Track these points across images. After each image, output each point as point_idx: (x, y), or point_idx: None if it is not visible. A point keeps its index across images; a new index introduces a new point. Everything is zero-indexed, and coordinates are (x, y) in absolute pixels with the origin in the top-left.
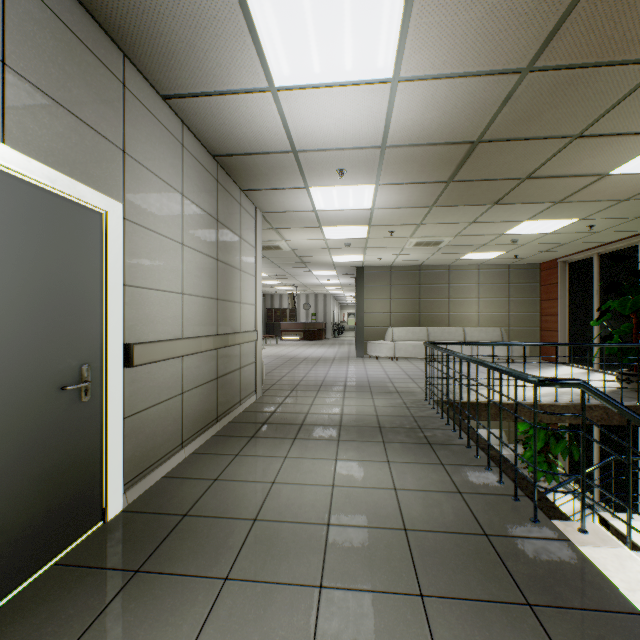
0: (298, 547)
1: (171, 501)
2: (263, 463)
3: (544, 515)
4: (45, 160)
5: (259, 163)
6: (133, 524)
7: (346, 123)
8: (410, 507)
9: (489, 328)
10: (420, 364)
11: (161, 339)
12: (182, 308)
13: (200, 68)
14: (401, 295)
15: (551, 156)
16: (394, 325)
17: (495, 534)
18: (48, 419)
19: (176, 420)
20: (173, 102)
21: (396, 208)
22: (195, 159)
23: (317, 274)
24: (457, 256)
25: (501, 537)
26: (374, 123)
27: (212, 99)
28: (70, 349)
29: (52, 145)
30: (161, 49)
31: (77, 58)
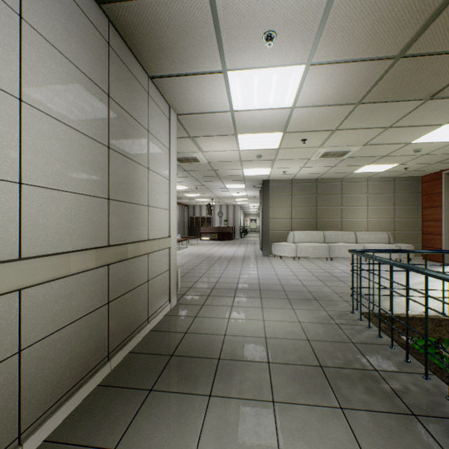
0: None
1: None
2: None
3: None
4: None
5: (163, 18)
6: None
7: None
8: None
9: (377, 232)
10: (320, 263)
11: None
12: (19, 207)
13: None
14: (300, 204)
15: None
16: (294, 229)
17: None
18: None
19: None
20: None
21: (318, 106)
22: None
23: (229, 187)
24: (353, 169)
25: None
26: None
27: None
28: None
29: None
30: None
31: None
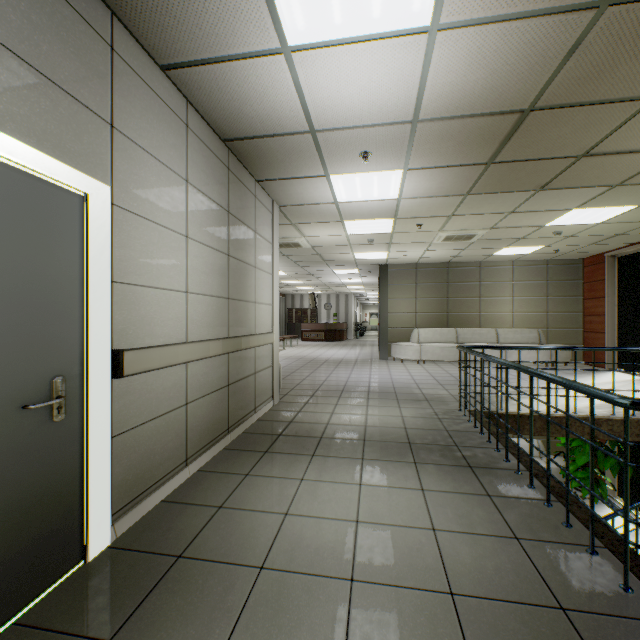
0: (313, 615)
1: (166, 535)
2: (276, 486)
3: (637, 580)
4: (1, 126)
5: (274, 147)
6: (117, 567)
7: (372, 92)
8: (455, 558)
9: (525, 329)
10: (449, 368)
11: (160, 344)
12: (186, 308)
13: (200, 25)
14: (427, 294)
15: (618, 126)
16: (420, 326)
17: (575, 608)
18: (5, 446)
19: (179, 435)
20: (174, 74)
21: (426, 197)
22: (202, 142)
23: (338, 273)
24: (490, 251)
25: (584, 614)
26: (405, 90)
27: (217, 67)
28: (37, 358)
29: (12, 109)
30: (153, 1)
31: (48, 7)
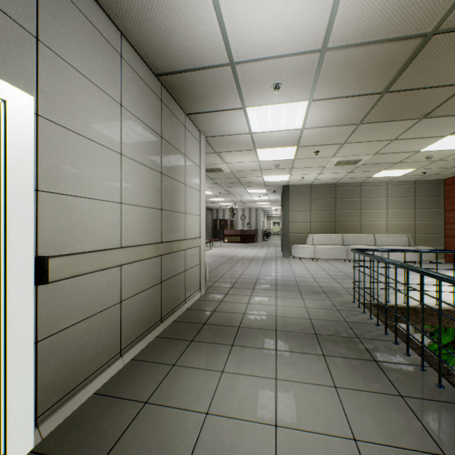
0: None
1: (89, 438)
2: (198, 379)
3: None
4: None
5: (199, 81)
6: None
7: (287, 17)
8: None
9: (397, 235)
10: (337, 264)
11: (93, 249)
12: (120, 217)
13: None
14: (319, 207)
15: None
16: (314, 232)
17: None
18: None
19: (113, 330)
20: (105, 3)
21: (324, 127)
22: (136, 74)
23: (251, 192)
24: (370, 174)
25: None
26: (318, 14)
27: None
28: None
29: None
30: None
31: None
